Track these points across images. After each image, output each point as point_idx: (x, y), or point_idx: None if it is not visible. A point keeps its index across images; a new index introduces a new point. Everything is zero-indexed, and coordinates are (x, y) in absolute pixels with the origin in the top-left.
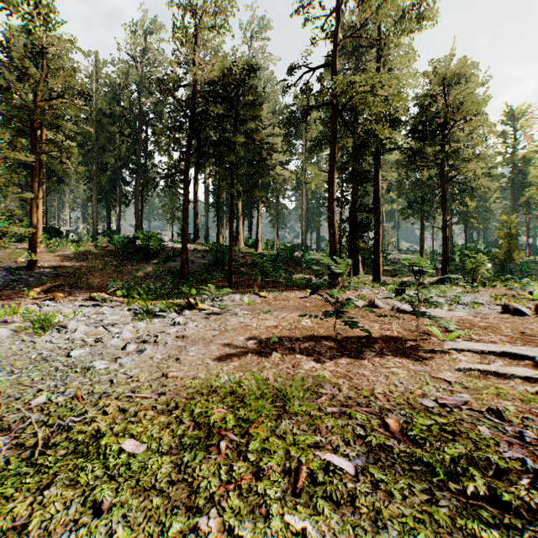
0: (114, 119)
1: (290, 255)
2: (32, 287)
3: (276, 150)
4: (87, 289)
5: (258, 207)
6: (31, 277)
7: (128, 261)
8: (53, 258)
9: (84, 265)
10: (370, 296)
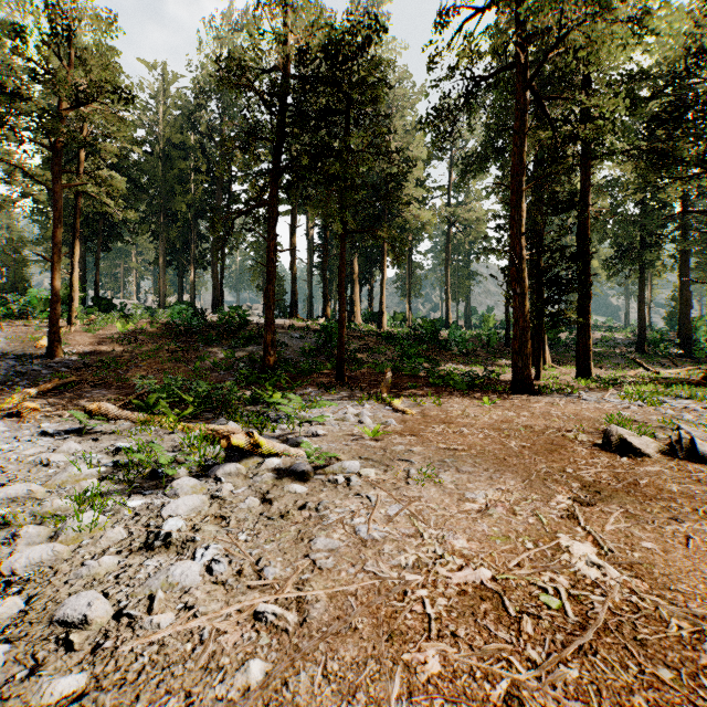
0: (187, 153)
1: (432, 333)
2: (38, 385)
3: (409, 181)
4: (117, 389)
5: (382, 264)
6: (47, 369)
7: (191, 343)
8: (88, 340)
9: (128, 350)
10: (621, 414)
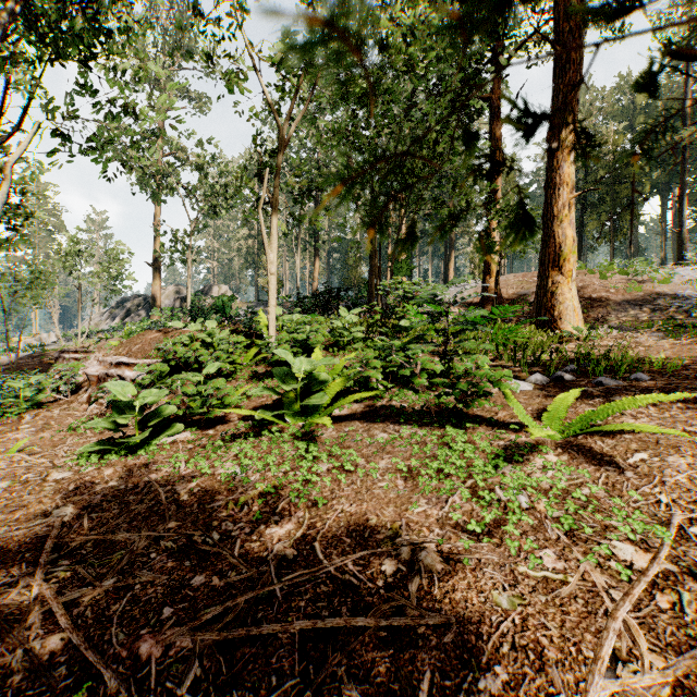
0: None
1: None
2: None
3: None
4: None
5: None
6: None
7: None
8: None
9: None
10: None
